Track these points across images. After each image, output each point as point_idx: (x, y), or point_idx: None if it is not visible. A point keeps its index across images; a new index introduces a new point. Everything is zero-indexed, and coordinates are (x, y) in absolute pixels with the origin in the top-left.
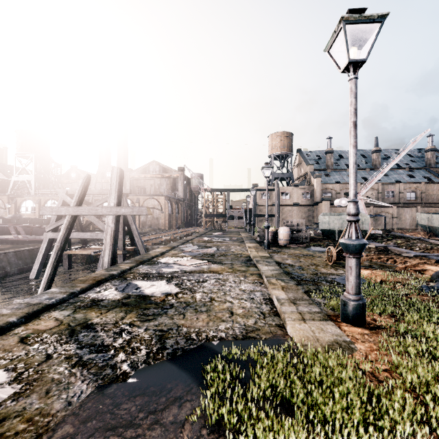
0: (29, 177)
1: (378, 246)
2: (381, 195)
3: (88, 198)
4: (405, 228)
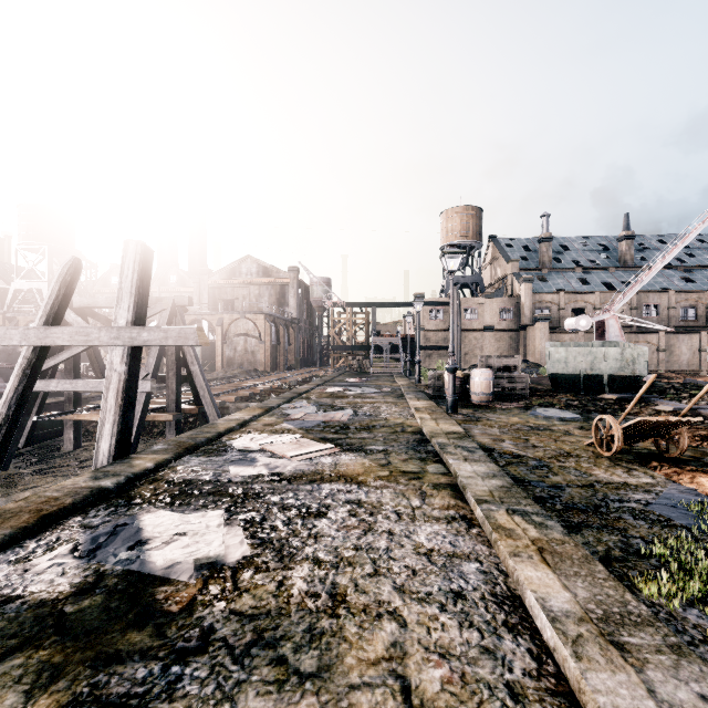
0: (40, 283)
1: (679, 409)
2: (637, 312)
3: None
4: (680, 369)
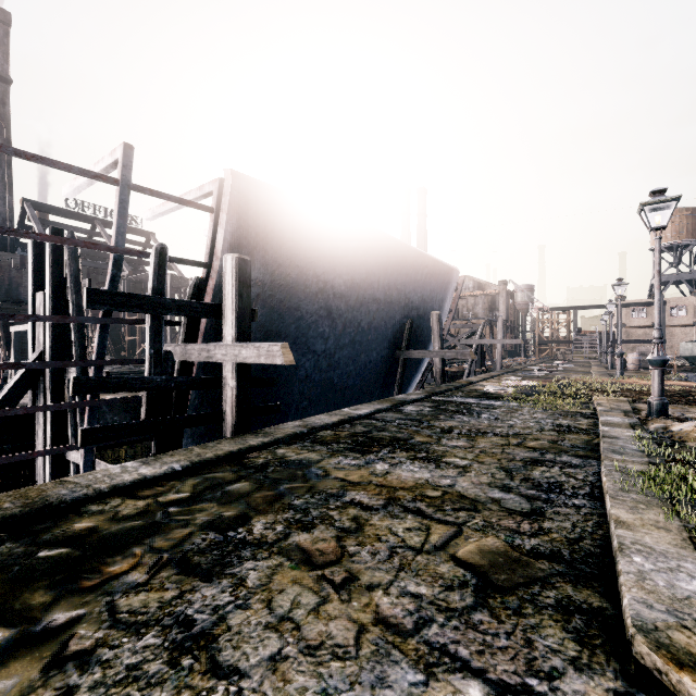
0: None
1: None
2: None
3: None
4: None
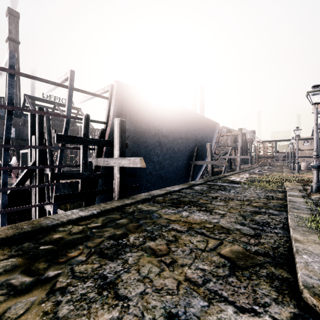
0: None
1: None
2: None
3: None
4: None
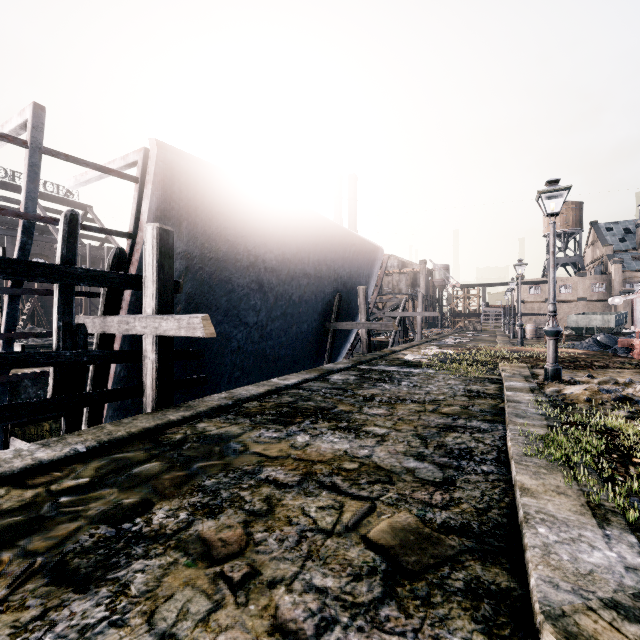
0: None
1: None
2: None
3: None
4: None
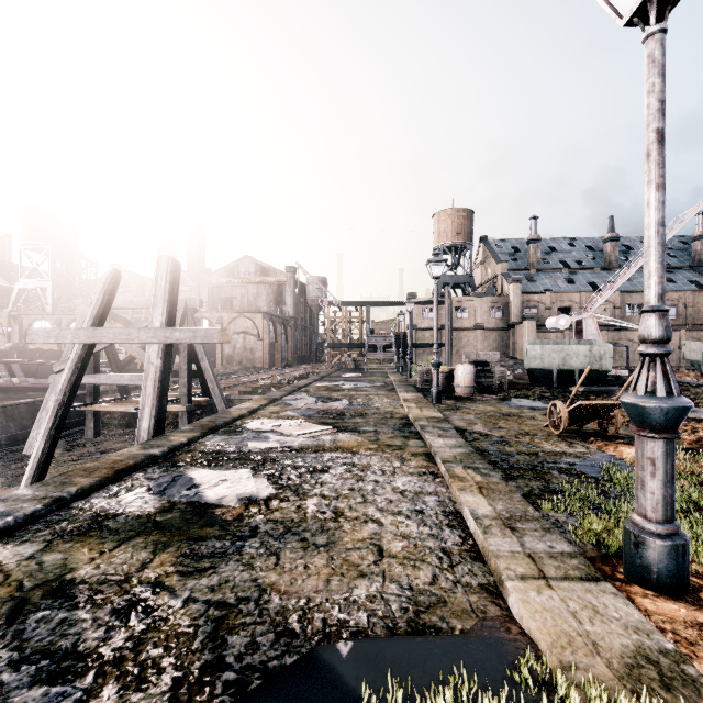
0: (44, 282)
1: None
2: (620, 311)
3: (139, 317)
4: None
